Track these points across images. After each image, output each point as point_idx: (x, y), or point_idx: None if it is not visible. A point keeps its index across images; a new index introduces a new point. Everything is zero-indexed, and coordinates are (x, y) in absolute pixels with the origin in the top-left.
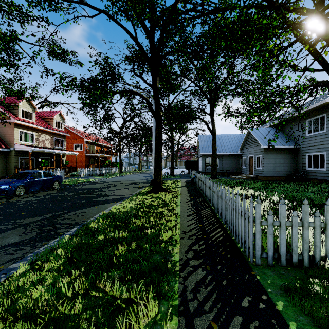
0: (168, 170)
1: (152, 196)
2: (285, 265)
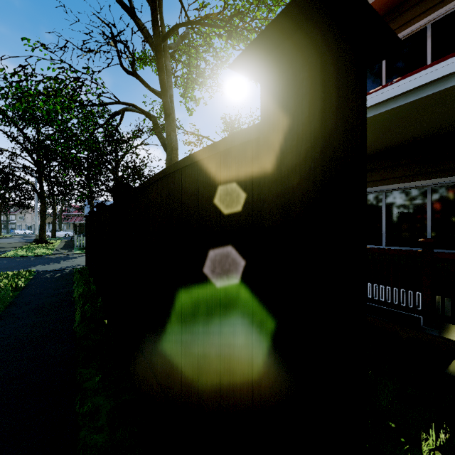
0: (49, 233)
1: (40, 244)
2: (82, 247)
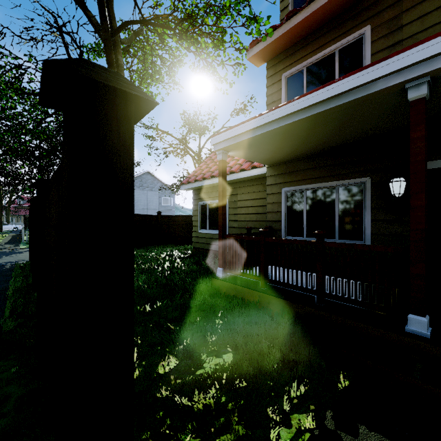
0: None
1: None
2: None
